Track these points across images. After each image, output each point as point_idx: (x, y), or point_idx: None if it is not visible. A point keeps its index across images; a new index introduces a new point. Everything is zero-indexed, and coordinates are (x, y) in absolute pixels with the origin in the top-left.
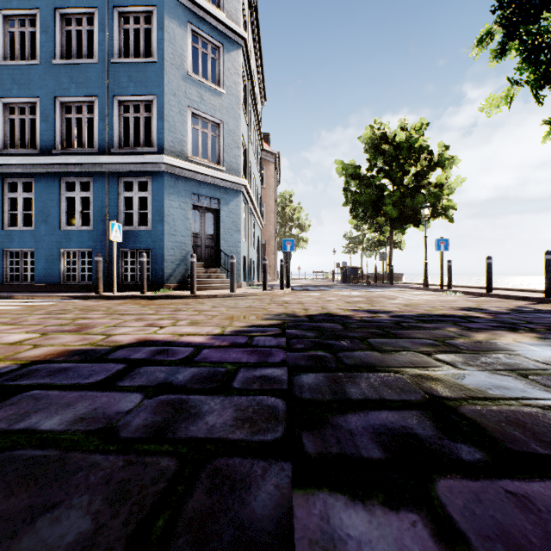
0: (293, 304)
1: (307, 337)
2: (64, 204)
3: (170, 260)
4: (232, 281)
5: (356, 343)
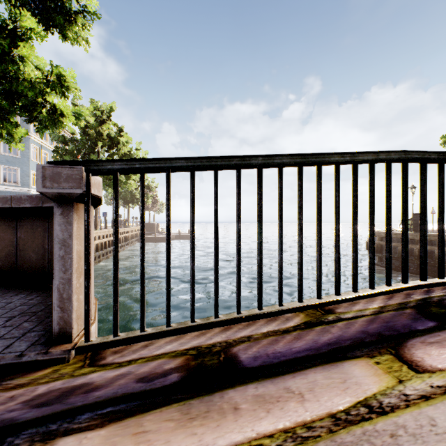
0: None
1: None
2: None
3: None
4: None
5: None
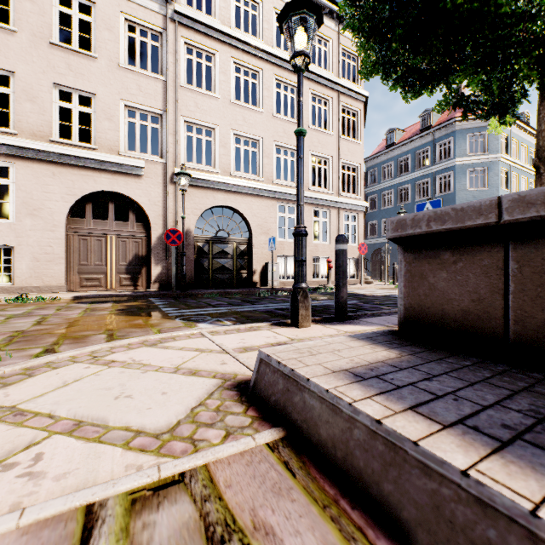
0: None
1: None
2: None
3: None
4: None
5: None
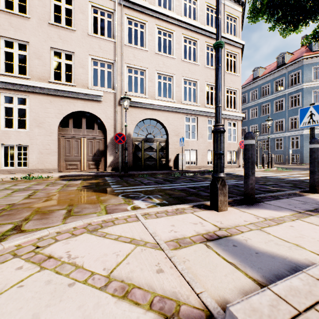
0: None
1: None
2: (275, 144)
3: (305, 156)
4: None
5: None
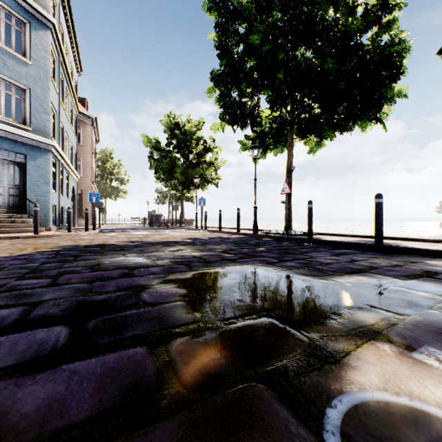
0: (85, 240)
1: (70, 253)
2: None
3: None
4: (35, 225)
5: (96, 254)
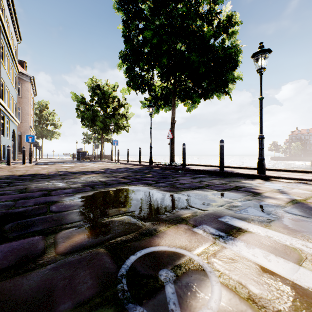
0: (21, 171)
1: (6, 181)
2: None
3: None
4: None
5: (27, 181)
